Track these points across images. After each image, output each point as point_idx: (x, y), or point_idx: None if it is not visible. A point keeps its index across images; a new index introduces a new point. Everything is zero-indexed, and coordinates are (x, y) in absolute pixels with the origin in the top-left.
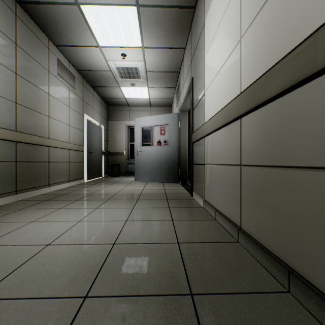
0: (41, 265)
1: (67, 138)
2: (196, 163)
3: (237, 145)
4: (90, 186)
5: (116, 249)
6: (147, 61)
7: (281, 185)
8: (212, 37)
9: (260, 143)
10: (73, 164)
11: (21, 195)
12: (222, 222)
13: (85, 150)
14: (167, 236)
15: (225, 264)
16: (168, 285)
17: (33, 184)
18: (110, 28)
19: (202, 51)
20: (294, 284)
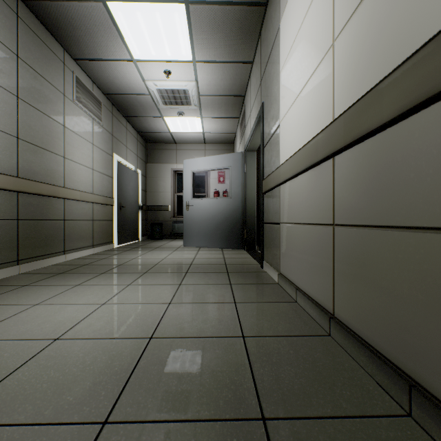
0: (43, 371)
1: (90, 188)
2: (268, 221)
3: (329, 197)
4: (121, 253)
5: (153, 346)
6: (200, 81)
7: (396, 254)
8: (291, 44)
9: (364, 192)
10: (99, 223)
11: (24, 266)
12: (305, 306)
13: (115, 203)
14: (227, 327)
15: (313, 370)
16: (229, 404)
17: (42, 251)
18: (149, 35)
19: (277, 65)
20: (418, 405)
